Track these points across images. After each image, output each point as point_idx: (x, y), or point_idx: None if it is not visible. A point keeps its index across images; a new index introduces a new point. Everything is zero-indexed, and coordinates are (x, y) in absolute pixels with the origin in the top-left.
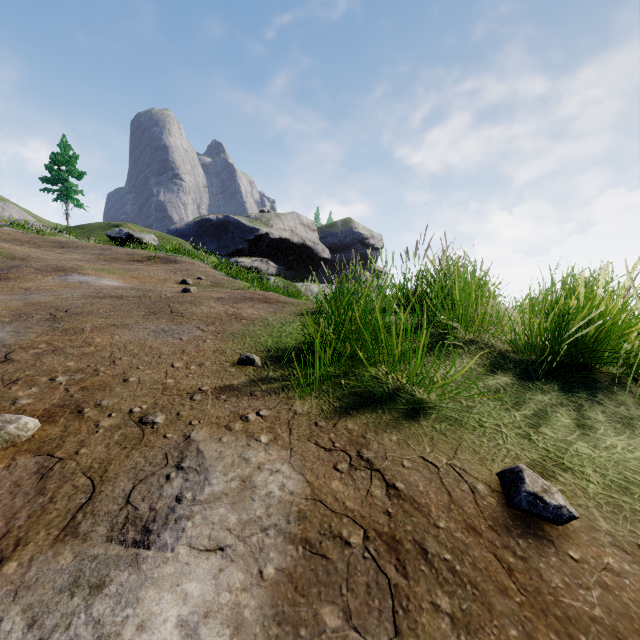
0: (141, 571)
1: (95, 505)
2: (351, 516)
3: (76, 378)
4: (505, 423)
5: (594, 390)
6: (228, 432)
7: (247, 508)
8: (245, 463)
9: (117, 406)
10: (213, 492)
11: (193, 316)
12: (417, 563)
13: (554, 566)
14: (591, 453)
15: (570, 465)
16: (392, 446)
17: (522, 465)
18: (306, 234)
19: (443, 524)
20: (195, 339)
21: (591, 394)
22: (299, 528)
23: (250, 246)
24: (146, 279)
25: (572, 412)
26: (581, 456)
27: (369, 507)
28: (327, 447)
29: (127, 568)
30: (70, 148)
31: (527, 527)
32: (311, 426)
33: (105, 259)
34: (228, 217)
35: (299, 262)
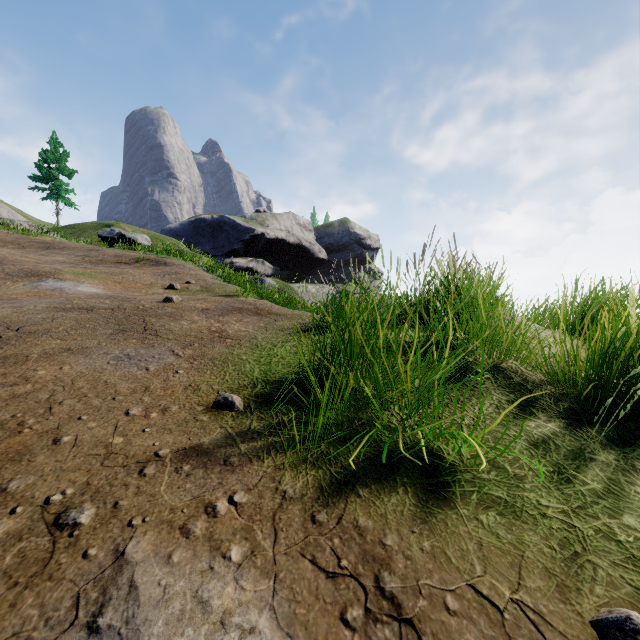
0: None
1: None
2: None
3: None
4: (574, 508)
5: None
6: (183, 540)
7: None
8: (201, 612)
9: (29, 492)
10: None
11: (169, 334)
12: None
13: None
14: None
15: None
16: (425, 562)
17: (637, 617)
18: (302, 234)
19: None
20: (165, 369)
21: None
22: None
23: (246, 246)
24: (130, 284)
25: None
26: None
27: None
28: (329, 569)
29: None
30: (60, 146)
31: None
32: (306, 523)
33: (90, 261)
34: (223, 217)
35: (295, 262)
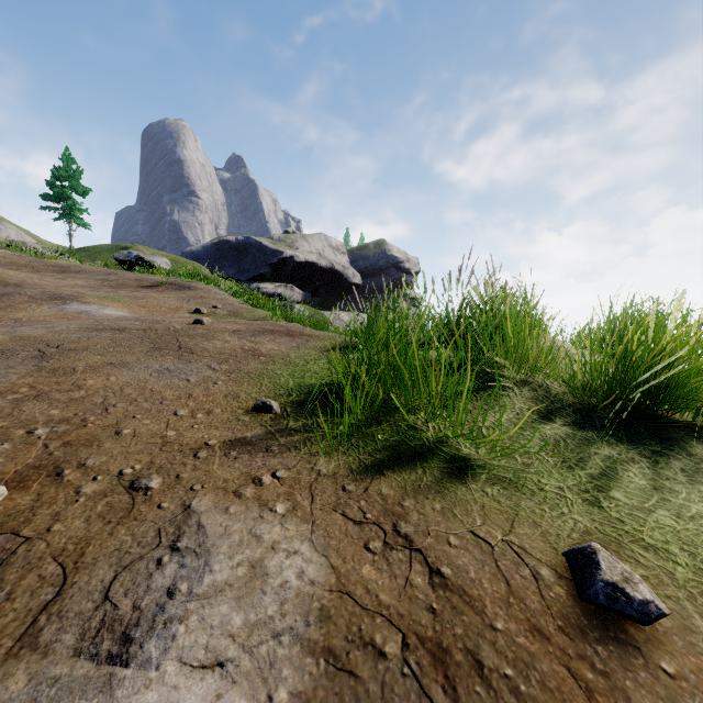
0: (115, 699)
1: (64, 603)
2: (386, 614)
3: (59, 430)
4: (569, 485)
5: (669, 442)
6: (237, 500)
7: (256, 604)
8: (256, 541)
9: (105, 466)
10: (214, 582)
11: (204, 352)
12: (470, 682)
13: (644, 684)
14: (675, 525)
15: (651, 541)
16: (435, 517)
17: (595, 544)
18: (335, 257)
19: (501, 625)
20: (204, 380)
21: (666, 447)
22: (321, 632)
23: (273, 270)
24: (155, 308)
25: (646, 470)
26: (663, 529)
27: (408, 601)
28: (357, 519)
29: (97, 695)
30: (74, 162)
31: (606, 628)
32: (337, 491)
33: (110, 285)
34: (249, 238)
35: (327, 288)
